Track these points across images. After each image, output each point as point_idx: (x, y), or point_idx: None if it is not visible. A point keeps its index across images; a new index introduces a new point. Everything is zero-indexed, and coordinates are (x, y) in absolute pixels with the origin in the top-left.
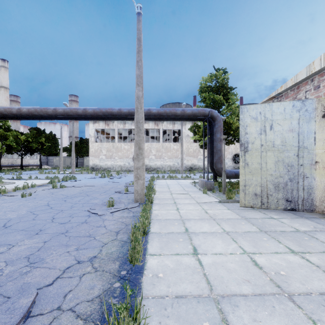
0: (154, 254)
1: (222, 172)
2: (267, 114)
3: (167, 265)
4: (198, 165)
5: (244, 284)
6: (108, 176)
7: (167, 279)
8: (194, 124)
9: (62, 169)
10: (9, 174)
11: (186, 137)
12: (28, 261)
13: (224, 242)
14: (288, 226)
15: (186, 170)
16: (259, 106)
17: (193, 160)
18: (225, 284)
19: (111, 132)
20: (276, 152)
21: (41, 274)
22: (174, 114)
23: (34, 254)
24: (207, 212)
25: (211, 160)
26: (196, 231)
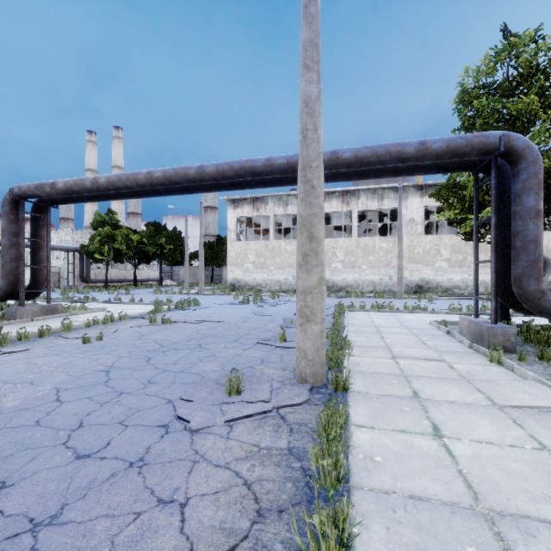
0: None
1: (542, 304)
2: None
3: None
4: (436, 281)
5: None
6: (255, 301)
7: None
8: (449, 179)
9: (187, 286)
10: (114, 293)
11: (407, 225)
12: None
13: None
14: None
15: (407, 291)
16: None
17: (423, 271)
18: None
19: (264, 224)
20: None
21: None
22: (397, 155)
23: None
24: None
25: (499, 269)
26: None
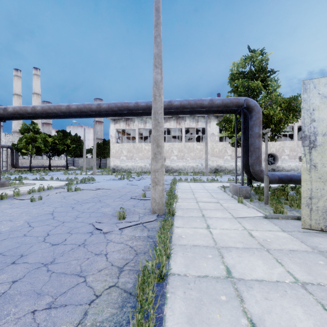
0: None
1: (261, 176)
2: None
3: None
4: (225, 166)
5: None
6: (128, 178)
7: None
8: (224, 117)
9: (85, 170)
10: (37, 174)
11: (210, 136)
12: None
13: (309, 315)
14: None
15: (210, 172)
16: None
17: (218, 161)
18: None
19: (132, 133)
20: None
21: None
22: (200, 105)
23: None
24: (252, 234)
25: (246, 160)
26: (246, 277)
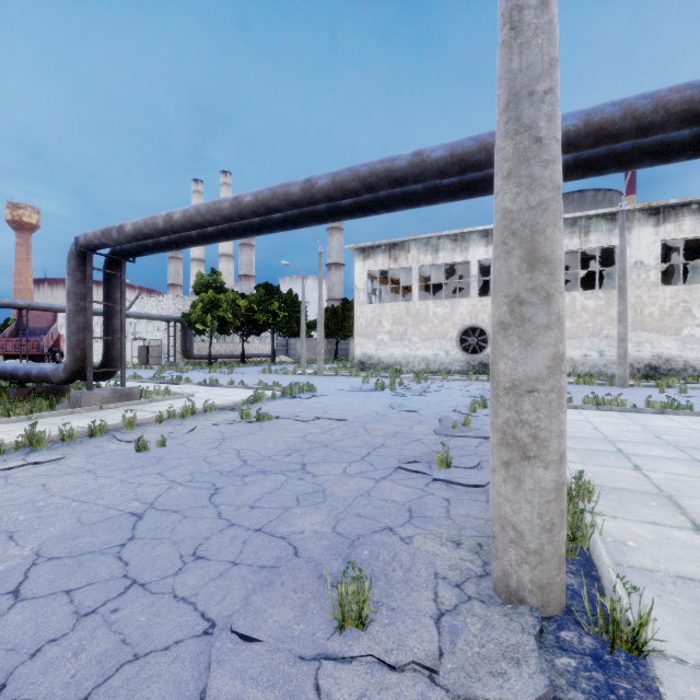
0: None
1: None
2: None
3: None
4: (684, 359)
5: None
6: (393, 387)
7: None
8: None
9: (304, 364)
10: (216, 372)
11: (630, 271)
12: None
13: None
14: None
15: (631, 374)
16: None
17: (659, 343)
18: None
19: (404, 281)
20: None
21: None
22: (683, 108)
23: None
24: None
25: None
26: None
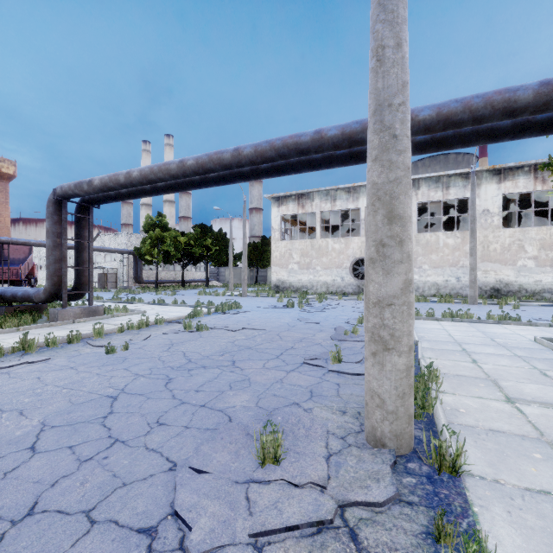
0: None
1: None
2: None
3: None
4: (518, 283)
5: None
6: (300, 305)
7: None
8: None
9: (231, 287)
10: (162, 294)
11: (480, 217)
12: None
13: None
14: None
15: (480, 295)
16: None
17: (501, 272)
18: None
19: (310, 222)
20: None
21: None
22: (503, 106)
23: None
24: None
25: None
26: None
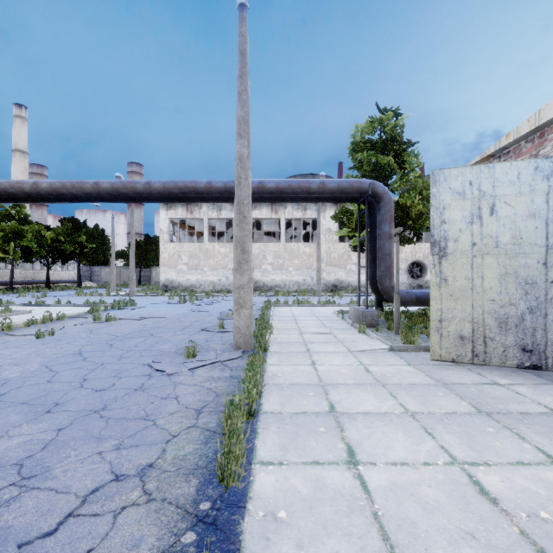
0: (268, 461)
1: (392, 295)
2: (485, 185)
3: (295, 489)
4: (348, 281)
5: (463, 543)
6: (192, 300)
7: (296, 524)
8: (342, 208)
9: (114, 288)
10: (26, 296)
11: (325, 233)
12: (18, 474)
13: (408, 437)
14: (531, 402)
15: (325, 290)
16: (469, 170)
17: (338, 273)
18: (423, 541)
19: (197, 225)
20: (502, 257)
21: (37, 506)
22: (306, 189)
23: (34, 457)
24: (369, 369)
25: (372, 272)
26: (351, 411)
